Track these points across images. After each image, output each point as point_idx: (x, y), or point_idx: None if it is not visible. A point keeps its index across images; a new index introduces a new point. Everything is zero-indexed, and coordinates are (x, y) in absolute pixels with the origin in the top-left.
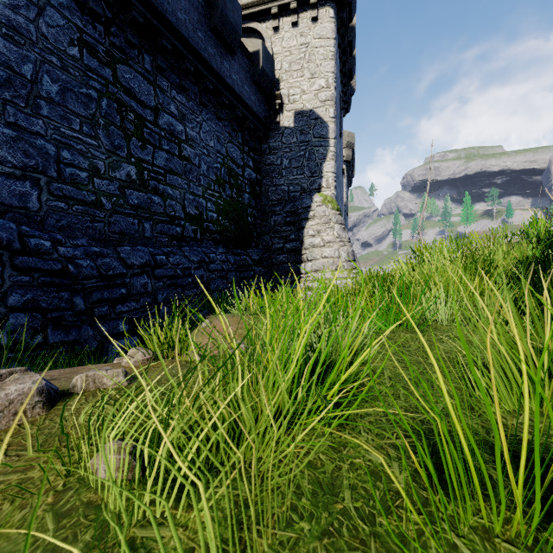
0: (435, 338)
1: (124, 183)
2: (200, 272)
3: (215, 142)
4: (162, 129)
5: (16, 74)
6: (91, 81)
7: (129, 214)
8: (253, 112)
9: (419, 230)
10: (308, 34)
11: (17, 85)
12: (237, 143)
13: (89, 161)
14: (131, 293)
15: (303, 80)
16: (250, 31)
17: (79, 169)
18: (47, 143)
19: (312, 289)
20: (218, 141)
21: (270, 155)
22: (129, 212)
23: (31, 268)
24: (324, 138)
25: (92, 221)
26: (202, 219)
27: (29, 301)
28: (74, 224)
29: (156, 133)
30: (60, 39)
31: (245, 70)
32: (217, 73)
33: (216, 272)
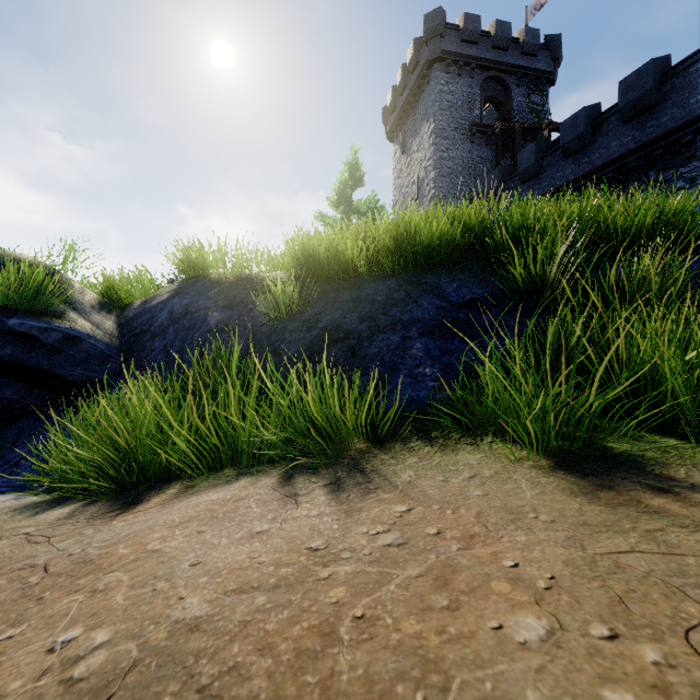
0: None
1: None
2: None
3: None
4: None
5: None
6: None
7: None
8: None
9: None
10: None
11: None
12: None
13: None
14: None
15: None
16: None
17: None
18: None
19: None
20: None
21: None
22: None
23: None
24: None
25: None
26: None
27: None
28: None
29: None
30: None
31: None
32: None
33: None
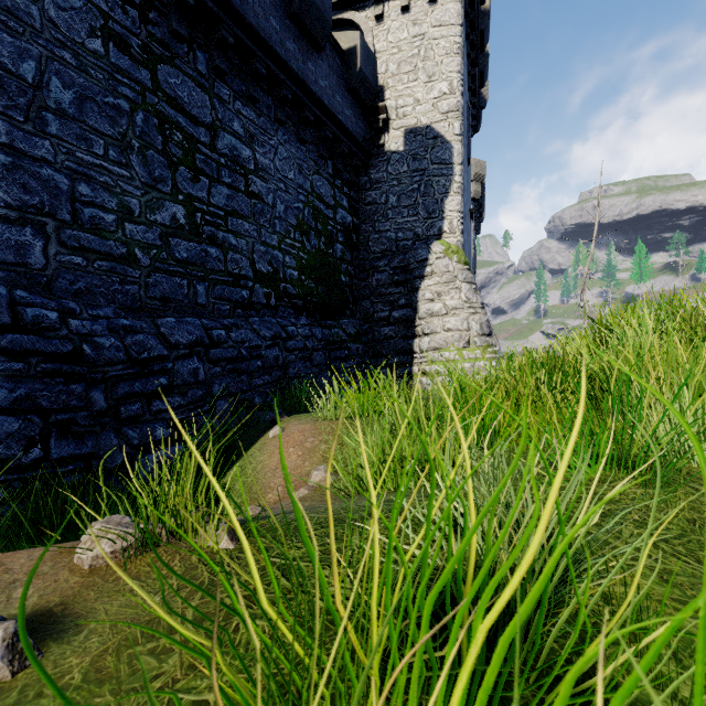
0: (703, 501)
1: (168, 230)
2: (274, 352)
3: (296, 173)
4: (221, 154)
5: (11, 76)
6: (120, 87)
7: (174, 273)
8: (348, 132)
9: (582, 290)
10: (424, 21)
11: (13, 92)
12: (326, 175)
13: (118, 198)
14: (175, 383)
15: (417, 86)
16: (344, 24)
17: (103, 210)
18: (56, 174)
19: (430, 374)
20: (299, 171)
21: (372, 191)
22: (174, 269)
23: (26, 350)
24: (446, 164)
25: (121, 283)
26: (278, 278)
27: (22, 399)
28: (96, 287)
29: (214, 160)
30: (75, 27)
31: (337, 74)
32: (298, 76)
33: (296, 352)
